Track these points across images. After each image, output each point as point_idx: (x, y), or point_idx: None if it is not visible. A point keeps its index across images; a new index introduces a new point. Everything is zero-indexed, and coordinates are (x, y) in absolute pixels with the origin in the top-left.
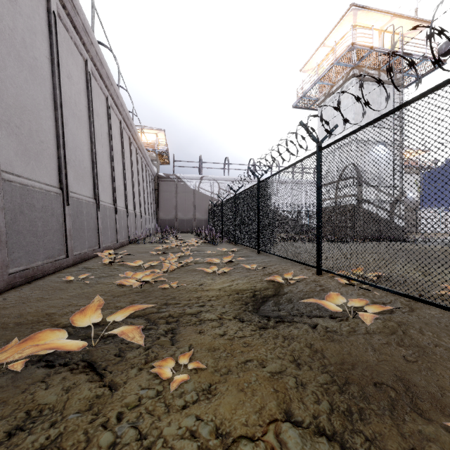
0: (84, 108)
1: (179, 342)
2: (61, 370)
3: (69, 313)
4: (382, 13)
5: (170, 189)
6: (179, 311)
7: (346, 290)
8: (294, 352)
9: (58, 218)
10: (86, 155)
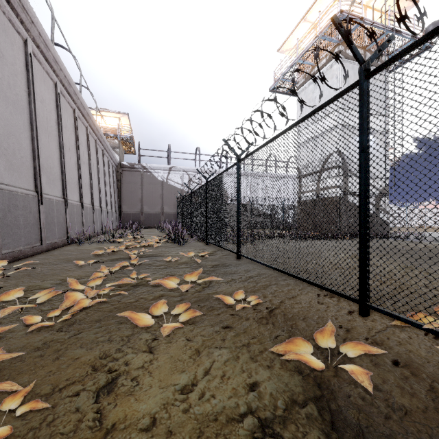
0: None
1: None
2: None
3: None
4: None
5: (135, 180)
6: None
7: None
8: None
9: None
10: None
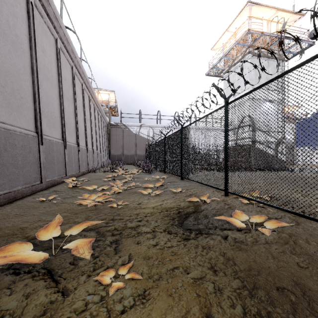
0: (55, 74)
1: (121, 251)
2: (25, 278)
3: (38, 227)
4: (269, 8)
5: (118, 133)
6: (122, 225)
7: (247, 208)
8: (211, 260)
9: (34, 154)
10: (56, 108)
